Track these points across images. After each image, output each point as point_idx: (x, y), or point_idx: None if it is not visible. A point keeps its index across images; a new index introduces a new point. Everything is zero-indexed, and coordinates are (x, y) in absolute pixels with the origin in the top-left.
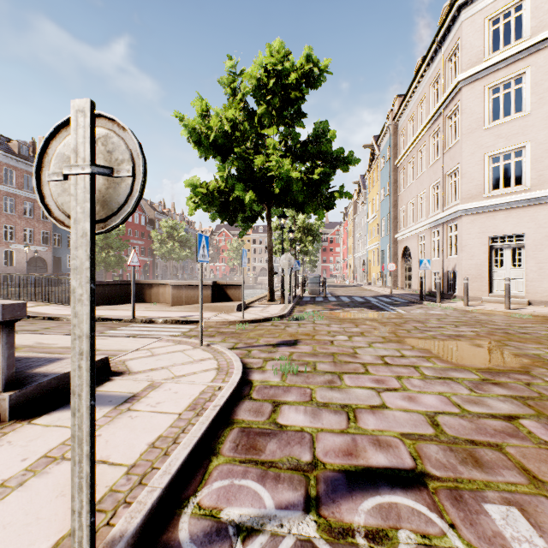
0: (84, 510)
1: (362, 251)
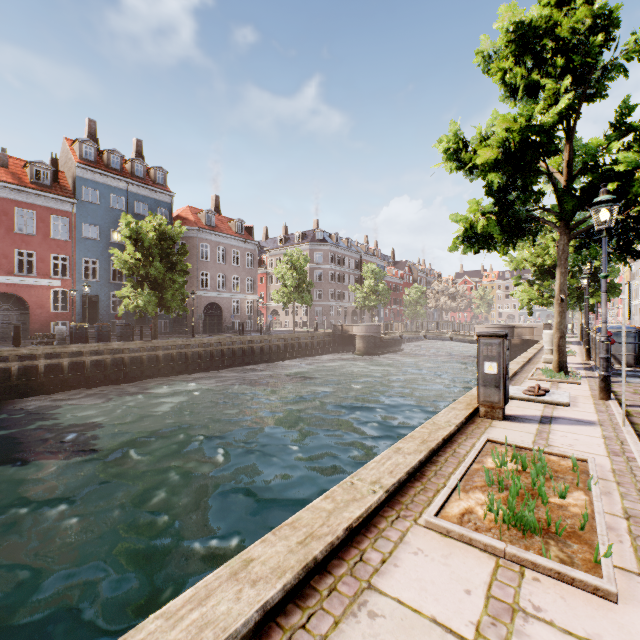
0: (579, 337)
1: (637, 300)
